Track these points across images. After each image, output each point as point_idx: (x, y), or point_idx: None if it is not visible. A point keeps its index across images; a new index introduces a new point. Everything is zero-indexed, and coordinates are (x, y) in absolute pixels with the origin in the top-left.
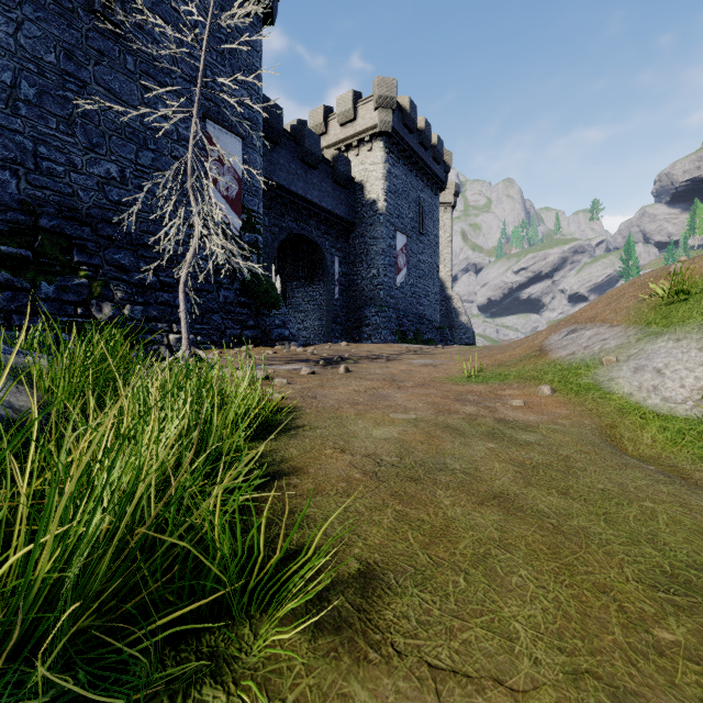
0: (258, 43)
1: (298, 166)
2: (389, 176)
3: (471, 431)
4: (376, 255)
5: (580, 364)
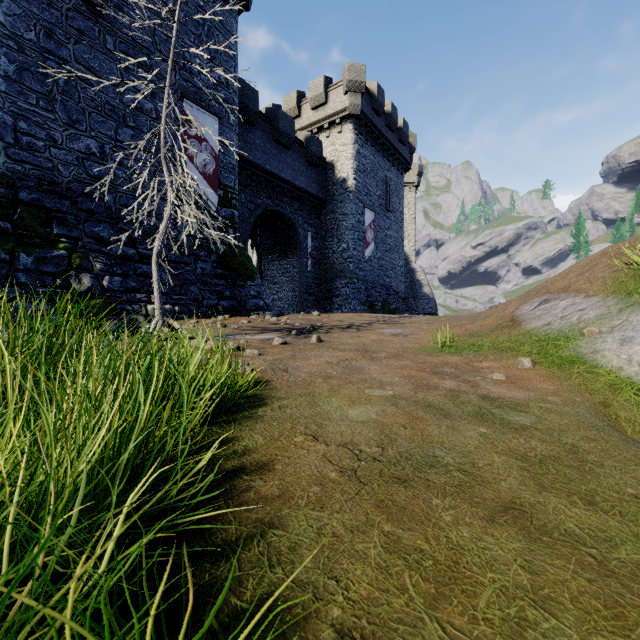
0: (234, 27)
1: (272, 146)
2: (358, 156)
3: (456, 411)
4: (346, 230)
5: (558, 335)
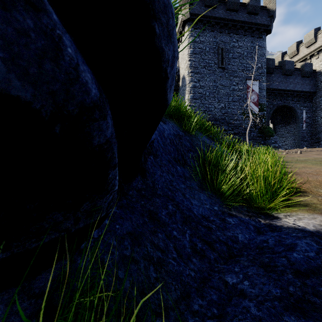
0: (264, 44)
1: (281, 77)
2: None
3: None
4: None
5: None
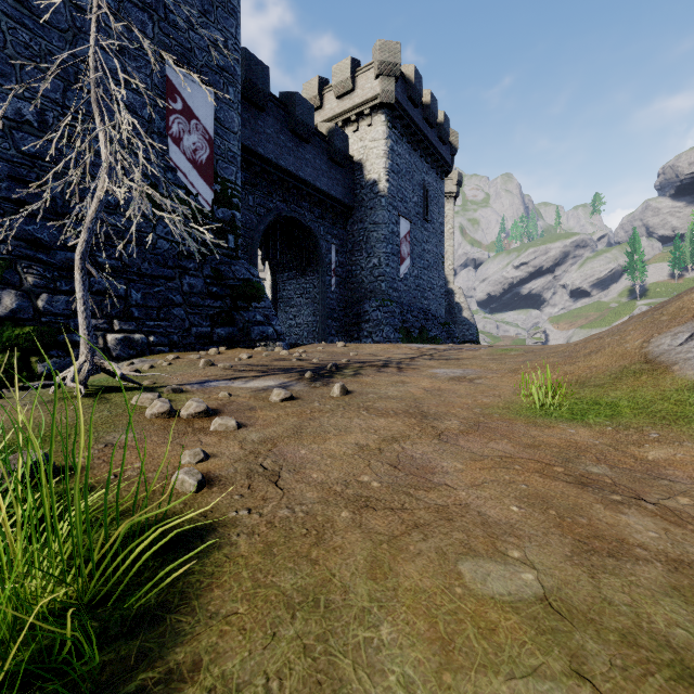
0: None
1: (288, 138)
2: (391, 154)
3: None
4: (377, 242)
5: None
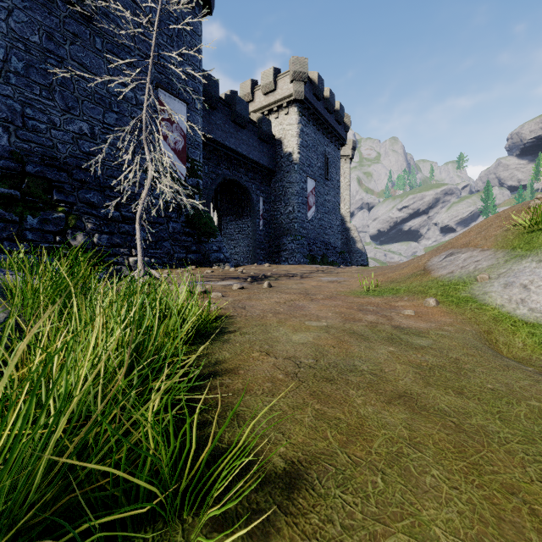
0: (199, 29)
1: (231, 126)
2: (302, 134)
3: (374, 336)
4: (291, 195)
5: (458, 280)
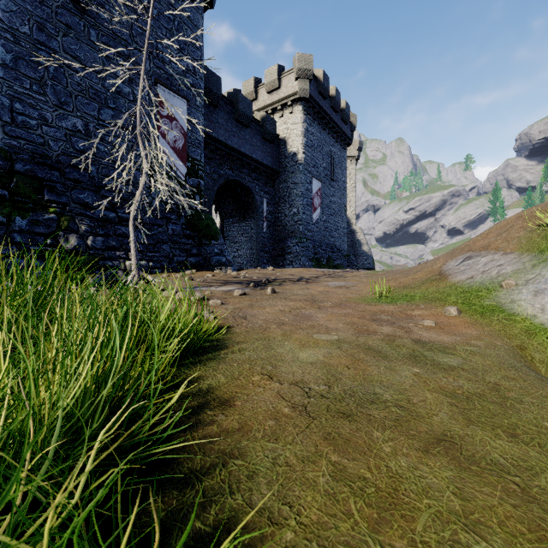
0: (200, 23)
1: (233, 125)
2: (307, 133)
3: (393, 353)
4: (296, 197)
5: (480, 287)
